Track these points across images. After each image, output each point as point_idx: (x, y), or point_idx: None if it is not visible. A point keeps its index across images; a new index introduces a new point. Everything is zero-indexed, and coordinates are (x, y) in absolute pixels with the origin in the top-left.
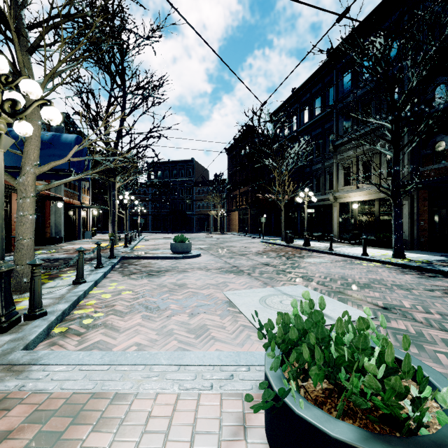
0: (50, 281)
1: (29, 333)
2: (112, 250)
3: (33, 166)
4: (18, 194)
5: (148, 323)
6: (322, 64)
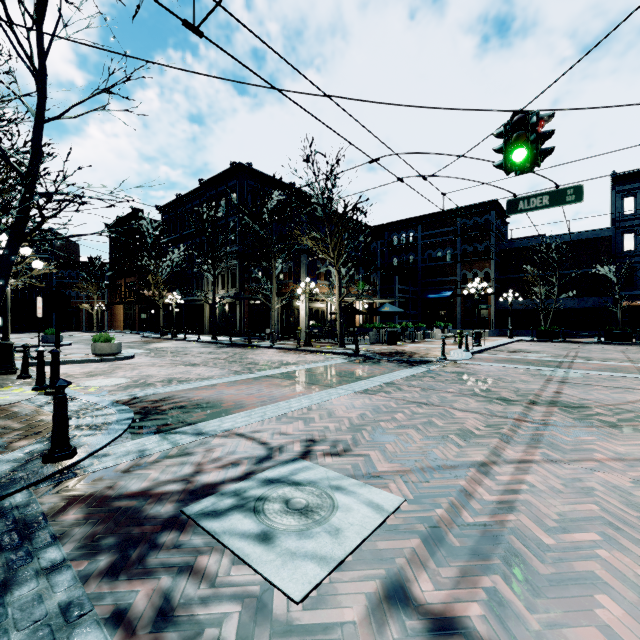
0: None
1: None
2: None
3: None
4: None
5: None
6: (197, 187)
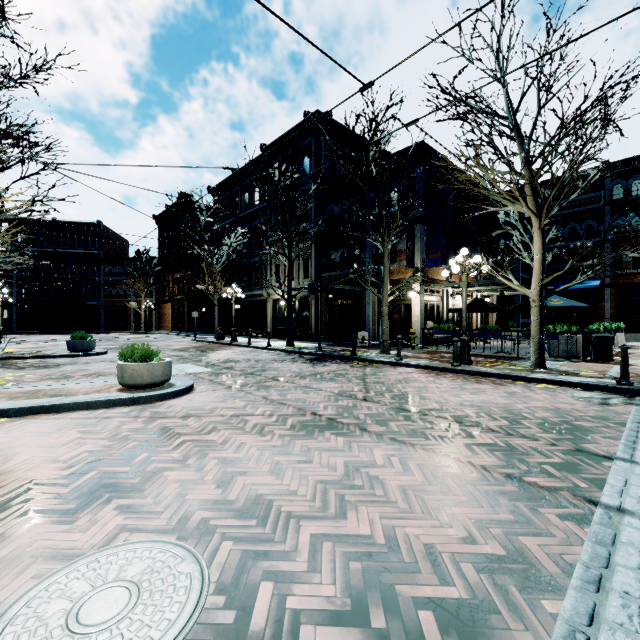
0: None
1: None
2: None
3: None
4: None
5: (60, 382)
6: (258, 155)
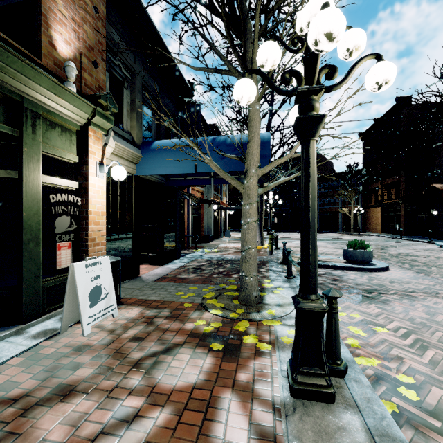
0: (265, 294)
1: (381, 420)
2: (284, 255)
3: (256, 168)
4: (244, 199)
5: None
6: None
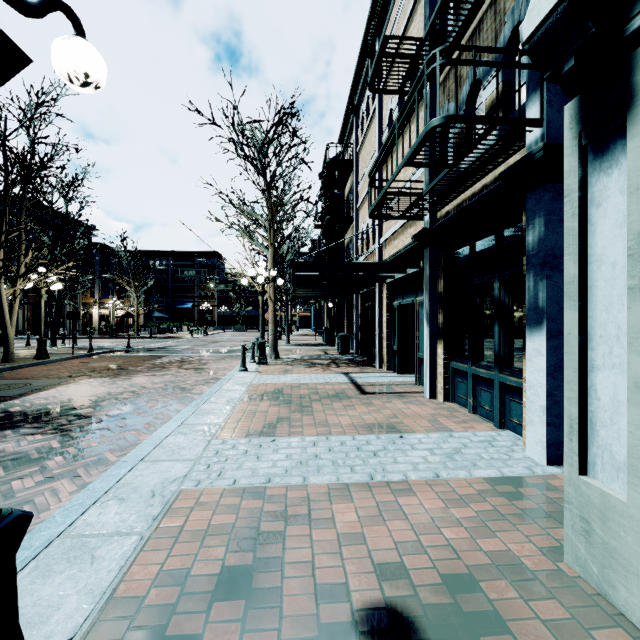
0: None
1: None
2: None
3: None
4: None
5: None
6: None
